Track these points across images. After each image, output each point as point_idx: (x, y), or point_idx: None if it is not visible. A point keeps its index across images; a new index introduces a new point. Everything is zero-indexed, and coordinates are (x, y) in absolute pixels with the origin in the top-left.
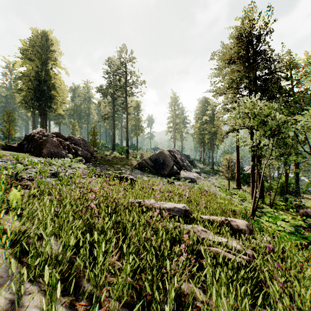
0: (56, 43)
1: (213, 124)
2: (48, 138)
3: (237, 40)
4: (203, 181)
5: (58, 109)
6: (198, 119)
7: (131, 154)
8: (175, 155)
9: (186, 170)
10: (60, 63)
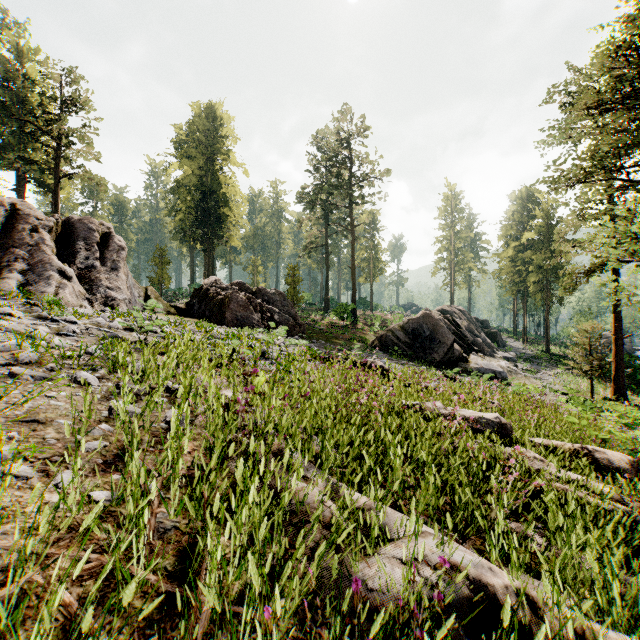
0: (228, 123)
1: (548, 249)
2: (232, 293)
3: (613, 60)
4: (523, 378)
5: (231, 239)
6: (509, 239)
7: (361, 318)
8: (456, 321)
9: (482, 353)
10: (234, 157)
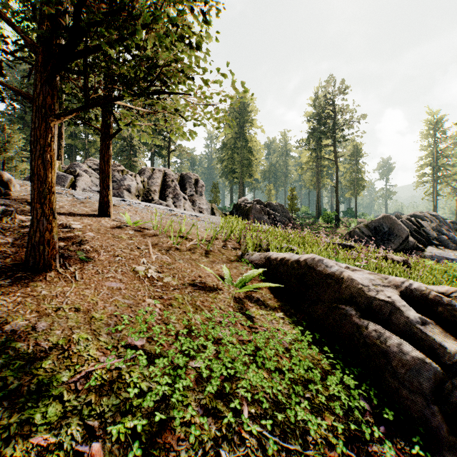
0: (252, 102)
1: None
2: (252, 205)
3: None
4: None
5: (254, 174)
6: None
7: (344, 222)
8: (420, 222)
9: (446, 247)
10: (256, 123)
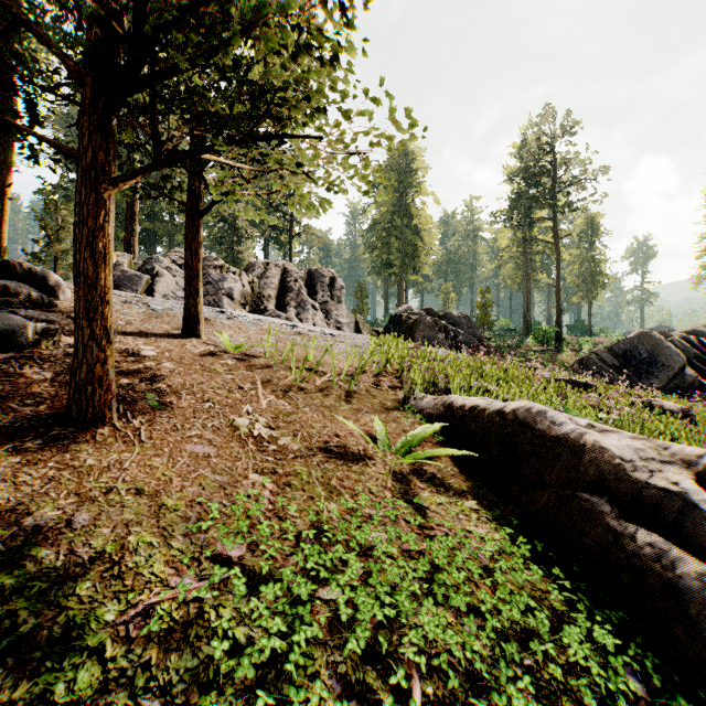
0: (419, 155)
1: None
2: (420, 317)
3: None
4: None
5: (422, 268)
6: None
7: (571, 344)
8: (704, 344)
9: None
10: (425, 188)
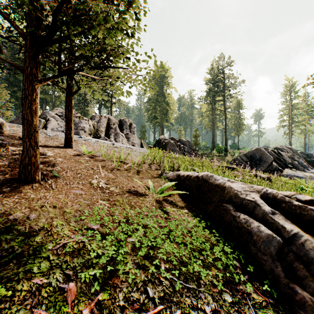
0: (168, 70)
1: None
2: (169, 141)
3: None
4: None
5: (170, 119)
6: None
7: (231, 153)
8: (280, 153)
9: (297, 169)
10: (171, 85)
